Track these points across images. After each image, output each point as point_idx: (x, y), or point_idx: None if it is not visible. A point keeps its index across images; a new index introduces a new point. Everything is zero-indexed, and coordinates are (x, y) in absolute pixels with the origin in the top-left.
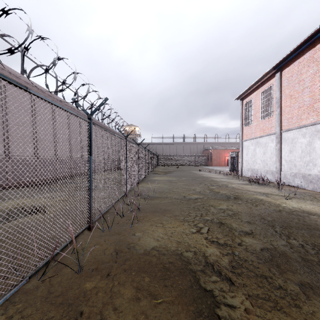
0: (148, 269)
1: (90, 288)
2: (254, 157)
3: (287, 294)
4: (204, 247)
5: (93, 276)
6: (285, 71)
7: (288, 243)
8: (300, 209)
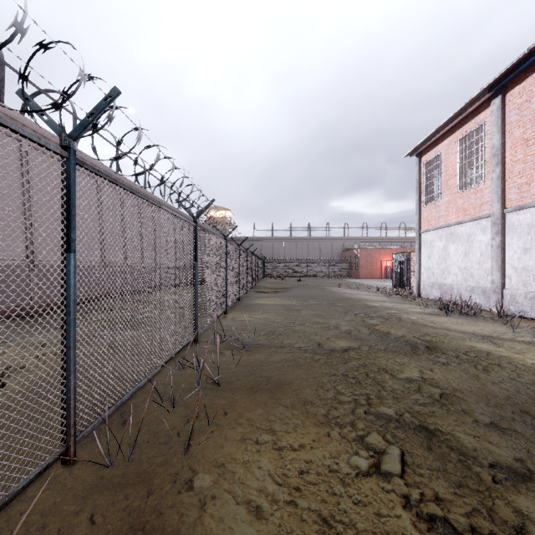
0: None
1: None
2: (445, 261)
3: None
4: None
5: None
6: (514, 93)
7: None
8: None
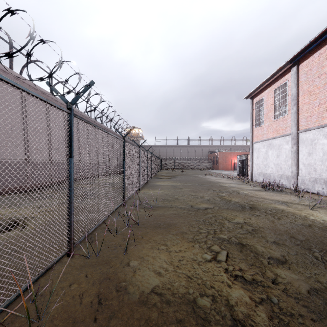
0: None
1: None
2: (266, 160)
3: None
4: (226, 287)
5: None
6: (303, 65)
7: None
8: None
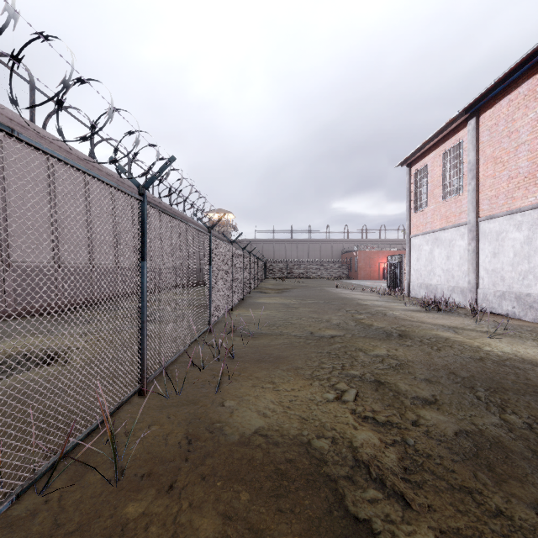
0: (247, 475)
1: (135, 515)
2: (431, 264)
3: (515, 529)
4: (351, 429)
5: (142, 489)
6: (485, 116)
7: (503, 421)
8: (517, 356)
